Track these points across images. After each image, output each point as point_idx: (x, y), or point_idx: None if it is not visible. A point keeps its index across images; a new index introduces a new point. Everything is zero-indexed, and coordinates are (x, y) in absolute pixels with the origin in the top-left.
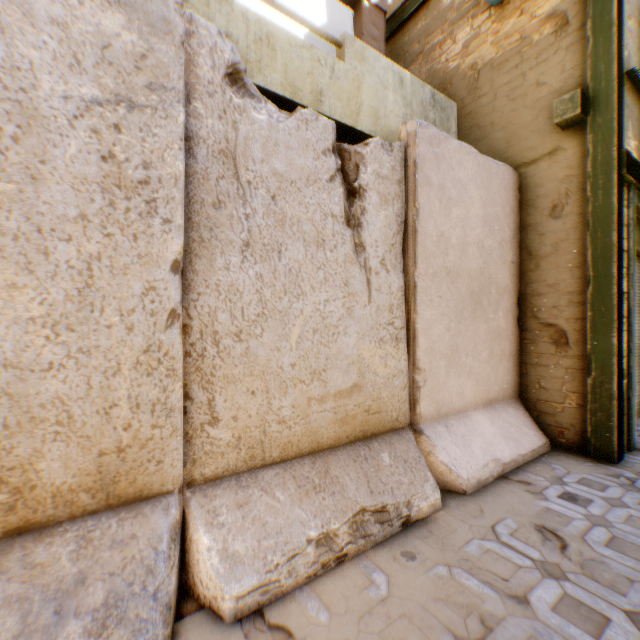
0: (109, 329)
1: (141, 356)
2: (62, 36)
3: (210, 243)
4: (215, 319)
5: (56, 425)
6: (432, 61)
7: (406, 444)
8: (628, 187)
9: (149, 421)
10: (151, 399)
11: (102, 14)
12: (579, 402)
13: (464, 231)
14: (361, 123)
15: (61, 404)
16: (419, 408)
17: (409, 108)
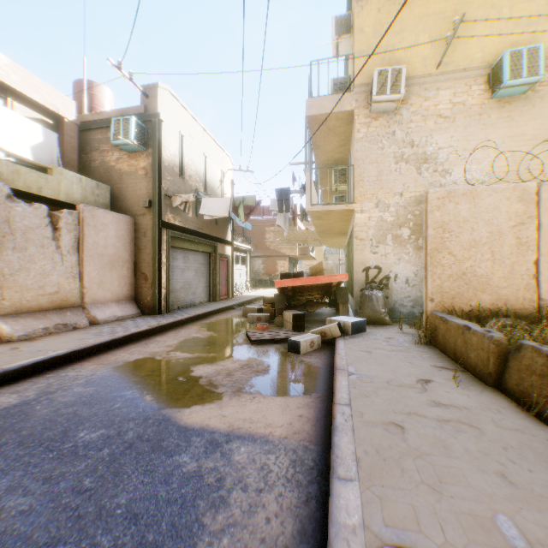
0: None
1: None
2: None
3: (3, 248)
4: (5, 270)
5: None
6: (104, 156)
7: (79, 311)
8: (167, 230)
9: None
10: None
11: None
12: (151, 298)
13: (107, 241)
14: (62, 197)
15: None
16: (85, 300)
17: (86, 190)
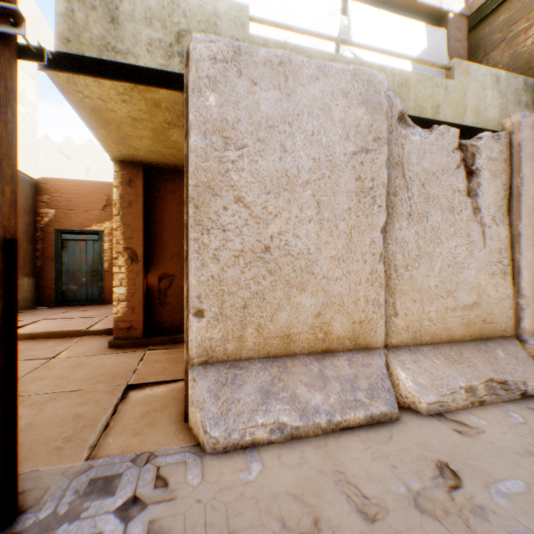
0: (357, 262)
1: (368, 276)
2: (343, 126)
3: (392, 215)
4: (395, 258)
5: (338, 306)
6: (514, 46)
7: (513, 347)
8: None
9: (371, 309)
10: (372, 298)
11: (356, 110)
12: None
13: None
14: (465, 119)
15: (340, 296)
16: (521, 324)
17: (503, 98)
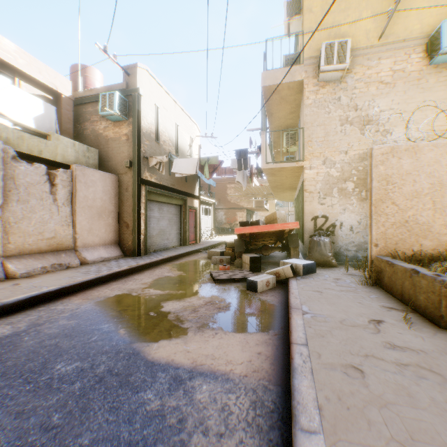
0: None
1: None
2: None
3: (9, 200)
4: (10, 219)
5: None
6: (94, 125)
7: (72, 253)
8: (145, 186)
9: None
10: None
11: None
12: (131, 243)
13: (95, 195)
14: (58, 159)
15: None
16: (77, 244)
17: (78, 153)
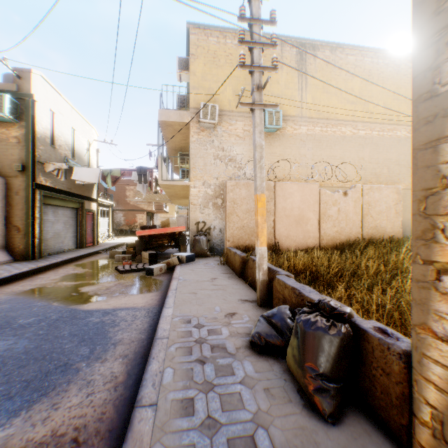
0: None
1: None
2: None
3: None
4: None
5: None
6: None
7: None
8: (41, 190)
9: None
10: None
11: None
12: (25, 247)
13: None
14: None
15: None
16: None
17: None
